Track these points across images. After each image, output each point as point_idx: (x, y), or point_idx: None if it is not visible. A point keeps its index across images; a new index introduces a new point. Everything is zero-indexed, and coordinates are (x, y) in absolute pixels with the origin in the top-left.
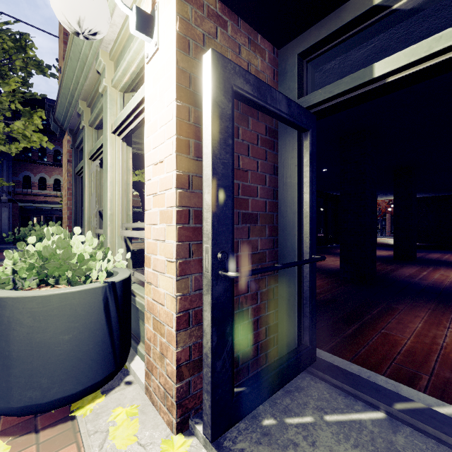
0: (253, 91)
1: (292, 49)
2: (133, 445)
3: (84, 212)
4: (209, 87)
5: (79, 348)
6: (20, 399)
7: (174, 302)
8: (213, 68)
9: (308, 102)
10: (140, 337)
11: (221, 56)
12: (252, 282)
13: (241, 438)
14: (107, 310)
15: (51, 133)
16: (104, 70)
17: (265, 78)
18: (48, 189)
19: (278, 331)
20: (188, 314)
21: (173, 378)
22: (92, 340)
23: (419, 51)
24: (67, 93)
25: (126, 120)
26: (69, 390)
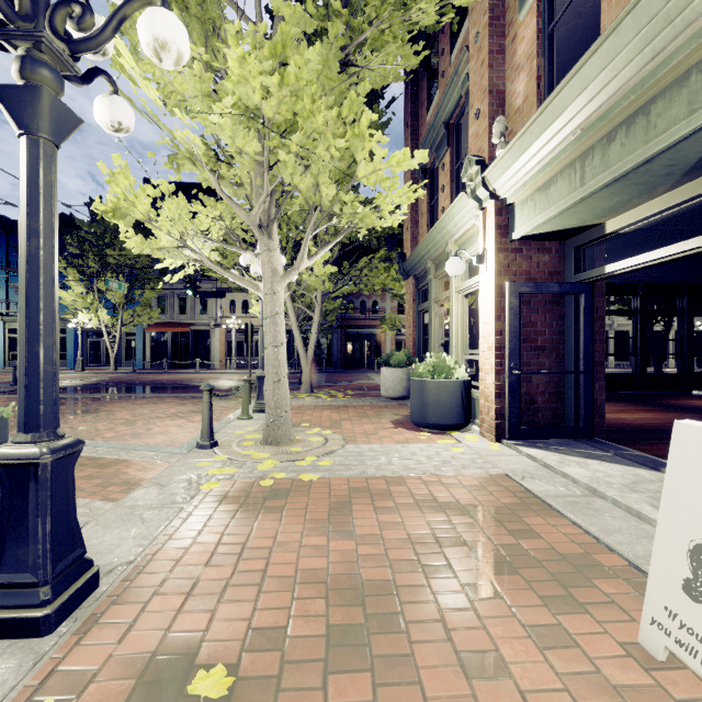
0: (532, 289)
1: (571, 243)
2: (476, 441)
3: (430, 342)
4: (507, 297)
5: (451, 406)
6: (431, 420)
7: (493, 385)
8: (509, 289)
9: (579, 278)
10: (475, 416)
11: (513, 282)
12: (541, 385)
13: (523, 444)
14: (462, 392)
15: (370, 252)
16: (451, 252)
17: (552, 264)
18: (367, 313)
19: (564, 419)
20: (500, 392)
21: (493, 419)
22: (456, 404)
23: (621, 265)
24: (418, 255)
25: (466, 288)
26: (447, 422)
